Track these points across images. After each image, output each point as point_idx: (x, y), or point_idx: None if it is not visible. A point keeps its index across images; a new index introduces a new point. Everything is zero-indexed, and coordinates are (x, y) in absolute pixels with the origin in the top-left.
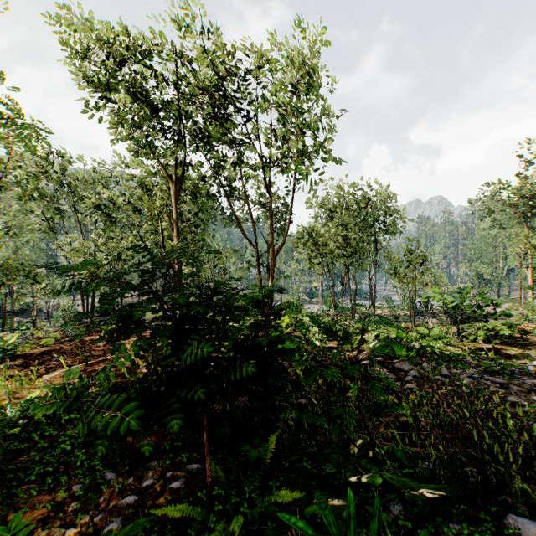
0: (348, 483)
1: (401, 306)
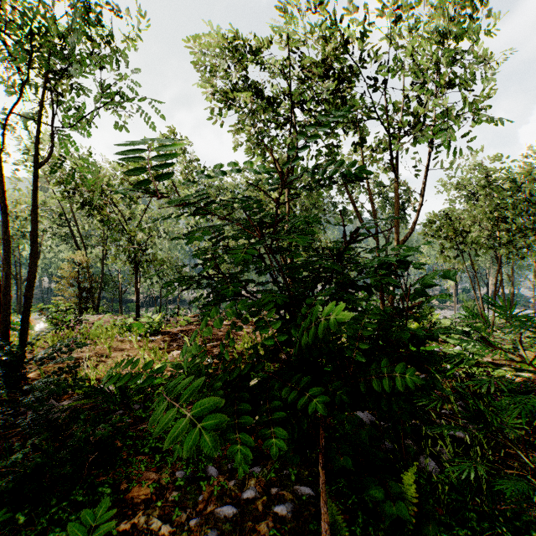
0: None
1: None
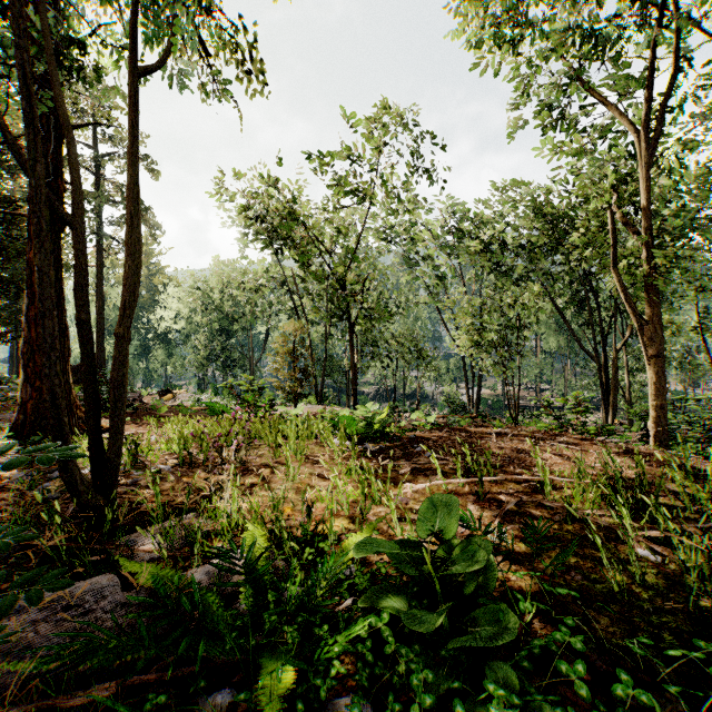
0: None
1: None
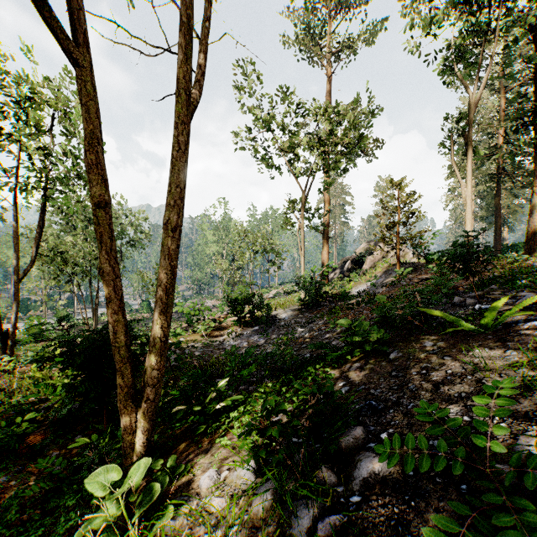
0: (171, 395)
1: (140, 310)
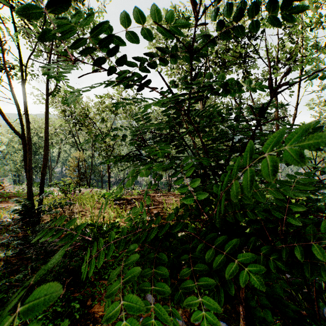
0: None
1: None
